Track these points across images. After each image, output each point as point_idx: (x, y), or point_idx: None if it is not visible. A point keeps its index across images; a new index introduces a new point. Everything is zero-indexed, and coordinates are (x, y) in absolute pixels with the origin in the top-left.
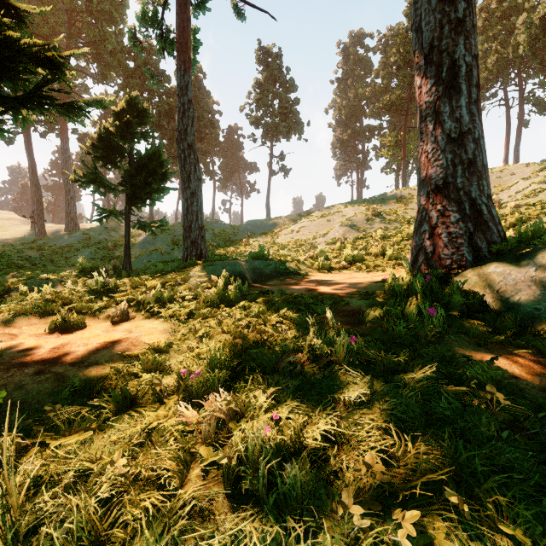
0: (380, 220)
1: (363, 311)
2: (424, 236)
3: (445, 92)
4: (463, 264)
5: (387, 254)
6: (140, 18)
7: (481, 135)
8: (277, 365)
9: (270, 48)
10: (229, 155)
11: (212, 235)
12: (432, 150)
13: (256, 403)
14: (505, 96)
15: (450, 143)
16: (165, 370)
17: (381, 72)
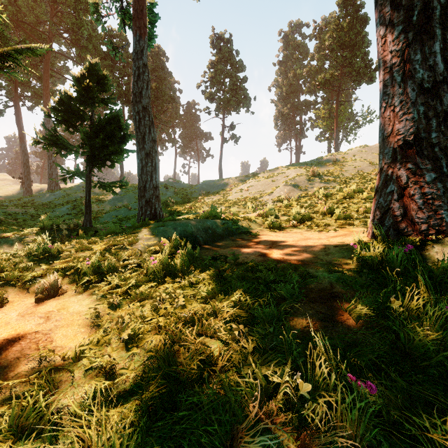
0: (320, 180)
1: (338, 292)
2: (391, 197)
3: (416, 38)
4: (443, 230)
5: (335, 213)
6: None
7: None
8: (236, 439)
9: (222, 34)
10: (187, 126)
11: (172, 193)
12: (399, 103)
13: None
14: None
15: (423, 94)
16: (44, 432)
17: (316, 55)
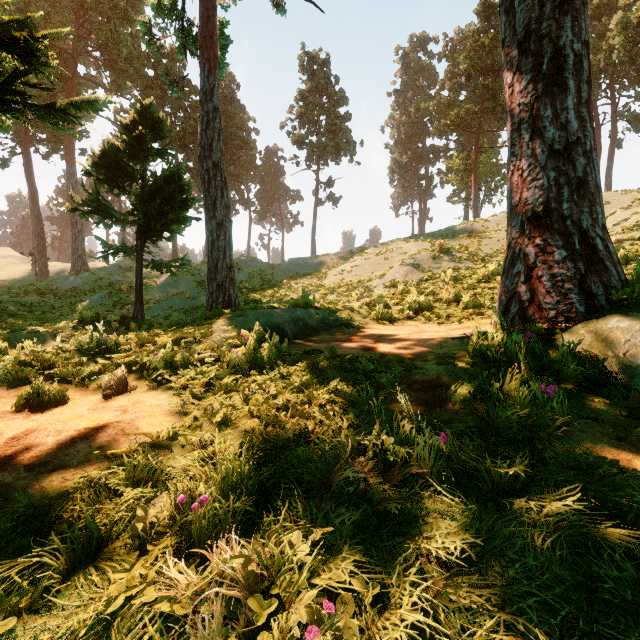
0: (449, 258)
1: (444, 383)
2: (518, 279)
3: (546, 90)
4: (573, 317)
5: (463, 301)
6: (154, 7)
7: (593, 146)
8: (328, 478)
9: (316, 53)
10: (267, 181)
11: (246, 275)
12: (528, 167)
13: (295, 561)
14: (595, 111)
15: (553, 157)
16: (159, 483)
17: (448, 82)
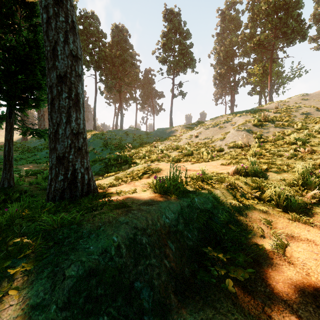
0: (274, 125)
1: None
2: None
3: None
4: None
5: None
6: None
7: None
8: None
9: (173, 9)
10: (145, 87)
11: (131, 138)
12: None
13: None
14: None
15: None
16: None
17: (250, 24)
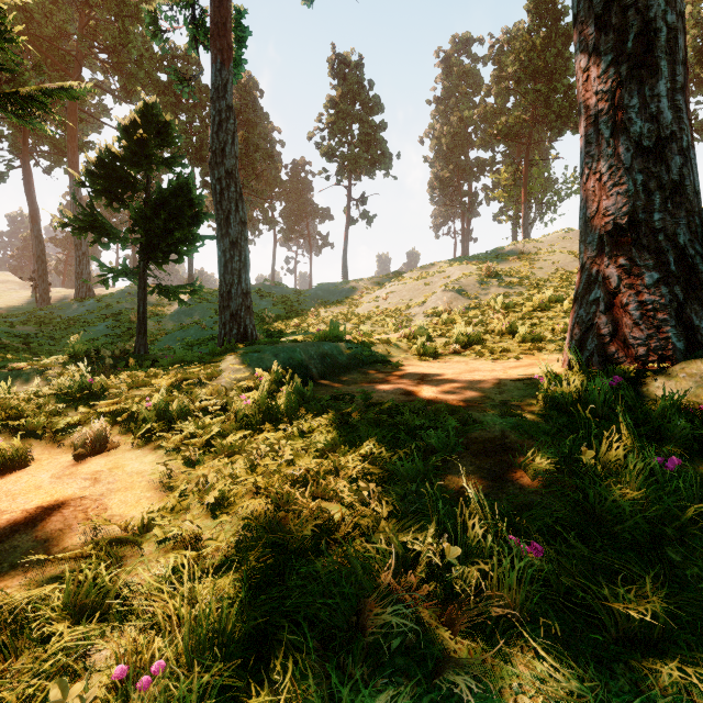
0: (499, 283)
1: (512, 443)
2: (596, 308)
3: (632, 73)
4: (669, 355)
5: (519, 332)
6: None
7: (691, 143)
8: (362, 614)
9: (348, 55)
10: (293, 198)
11: (269, 303)
12: (608, 169)
13: None
14: None
15: (641, 156)
16: (111, 613)
17: (494, 88)
